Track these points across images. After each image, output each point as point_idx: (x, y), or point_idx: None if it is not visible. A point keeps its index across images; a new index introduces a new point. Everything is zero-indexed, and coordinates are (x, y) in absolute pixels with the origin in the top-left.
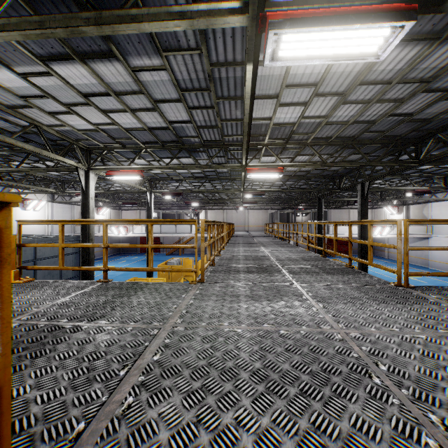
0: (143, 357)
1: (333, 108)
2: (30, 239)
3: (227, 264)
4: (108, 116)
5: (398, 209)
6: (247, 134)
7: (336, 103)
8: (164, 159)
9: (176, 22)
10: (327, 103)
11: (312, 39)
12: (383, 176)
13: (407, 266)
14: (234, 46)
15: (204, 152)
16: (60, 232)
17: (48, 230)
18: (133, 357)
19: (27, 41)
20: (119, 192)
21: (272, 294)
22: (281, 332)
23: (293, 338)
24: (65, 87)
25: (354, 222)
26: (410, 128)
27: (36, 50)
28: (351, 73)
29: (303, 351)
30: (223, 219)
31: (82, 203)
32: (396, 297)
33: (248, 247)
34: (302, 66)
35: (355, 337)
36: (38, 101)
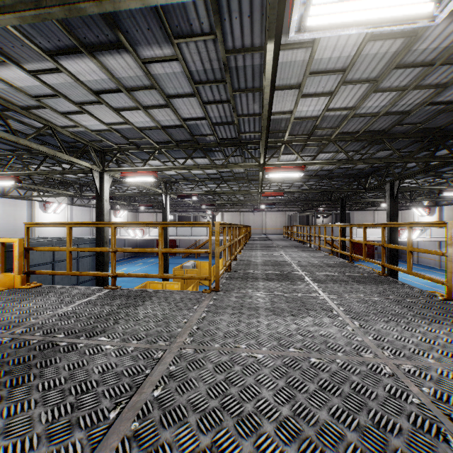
0: (141, 391)
1: (362, 98)
2: (48, 242)
3: (244, 270)
4: (120, 115)
5: (429, 211)
6: (266, 129)
7: (366, 91)
8: (178, 159)
9: None
10: (355, 92)
11: None
12: (416, 174)
13: None
14: (252, 28)
15: (219, 151)
16: (67, 235)
17: None
18: (129, 390)
19: (33, 34)
20: (135, 194)
21: (296, 307)
22: (311, 360)
23: (328, 370)
24: (75, 85)
25: (388, 224)
26: (450, 119)
27: (43, 44)
28: (386, 54)
29: (343, 391)
30: (240, 221)
31: (96, 205)
32: (449, 315)
33: (266, 251)
34: (328, 48)
35: (409, 372)
36: (50, 101)
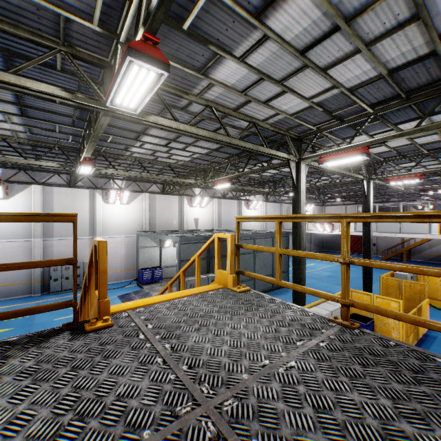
0: None
1: None
2: (251, 234)
3: None
4: (327, 76)
5: None
6: None
7: None
8: (399, 125)
9: None
10: None
11: None
12: None
13: None
14: None
15: None
16: (277, 233)
17: (263, 226)
18: None
19: None
20: (327, 184)
21: None
22: None
23: None
24: (280, 53)
25: None
26: None
27: (251, 4)
28: None
29: None
30: None
31: (292, 198)
32: None
33: None
34: None
35: None
36: (255, 91)
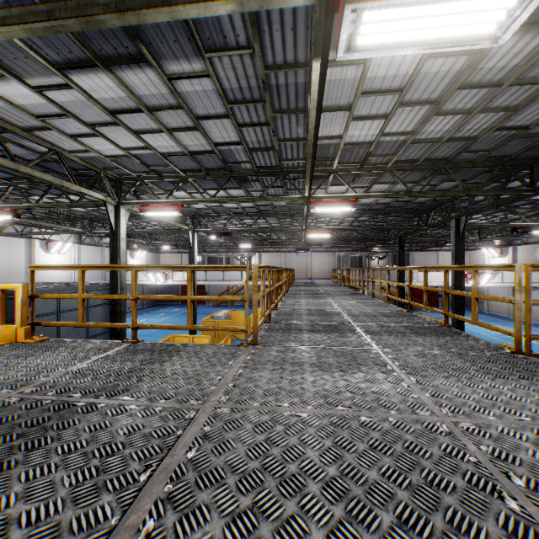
0: (173, 453)
1: (422, 122)
2: (52, 288)
3: (286, 321)
4: (140, 138)
5: (501, 251)
6: (311, 156)
7: (426, 114)
8: (208, 190)
9: (219, 3)
10: (414, 114)
11: (404, 17)
12: (484, 209)
13: (529, 326)
14: (296, 42)
15: (257, 181)
16: (80, 280)
17: (75, 277)
18: (159, 452)
19: (40, 45)
20: (156, 231)
21: (346, 362)
22: (361, 418)
23: (380, 429)
24: (88, 103)
25: (451, 267)
26: (523, 146)
27: (50, 56)
28: (449, 73)
29: (395, 451)
30: (281, 264)
31: (111, 244)
32: (516, 370)
33: (311, 298)
34: (383, 65)
35: (467, 430)
36: (58, 122)
